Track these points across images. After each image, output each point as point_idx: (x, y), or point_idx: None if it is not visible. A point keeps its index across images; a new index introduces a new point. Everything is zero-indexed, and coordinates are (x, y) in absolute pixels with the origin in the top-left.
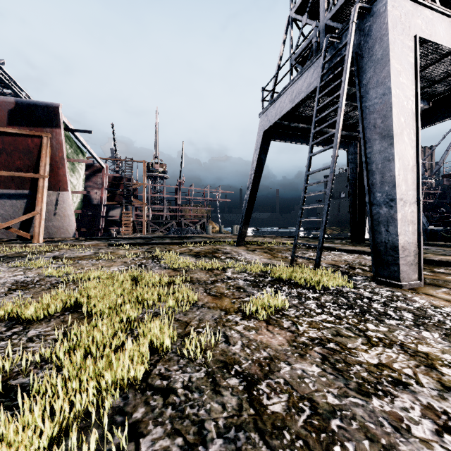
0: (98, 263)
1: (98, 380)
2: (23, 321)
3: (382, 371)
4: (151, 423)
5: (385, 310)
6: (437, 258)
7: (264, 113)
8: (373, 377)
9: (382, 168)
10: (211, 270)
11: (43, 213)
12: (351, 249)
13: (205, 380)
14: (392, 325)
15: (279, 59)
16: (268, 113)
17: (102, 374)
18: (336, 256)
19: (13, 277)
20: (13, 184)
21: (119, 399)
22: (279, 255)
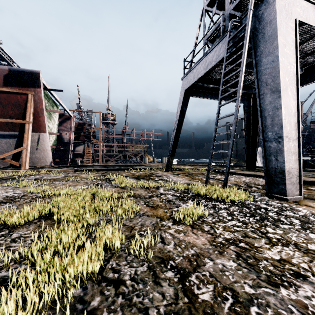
0: (67, 183)
1: (63, 274)
2: (9, 226)
3: (284, 265)
4: (106, 310)
5: (278, 217)
6: (310, 180)
7: (185, 77)
8: (278, 270)
9: (272, 114)
10: (148, 188)
11: (28, 148)
12: (247, 173)
13: (147, 273)
14: (285, 228)
15: (196, 39)
16: (188, 77)
17: (67, 269)
18: (237, 178)
19: (5, 193)
20: (7, 127)
21: (80, 289)
22: (196, 177)
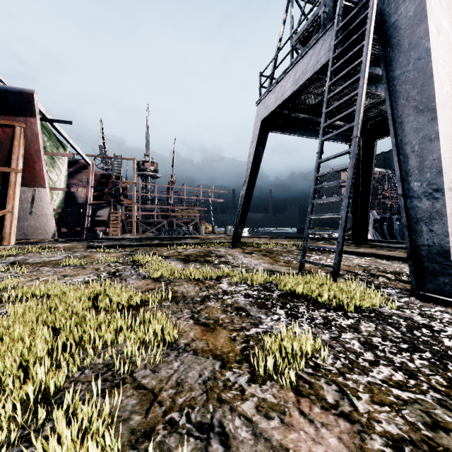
0: (62, 270)
1: None
2: None
3: None
4: None
5: None
6: None
7: (262, 100)
8: None
9: (420, 150)
10: (202, 281)
11: (15, 211)
12: (360, 251)
13: None
14: None
15: (278, 41)
16: (267, 100)
17: None
18: (345, 259)
19: None
20: None
21: None
22: (281, 259)
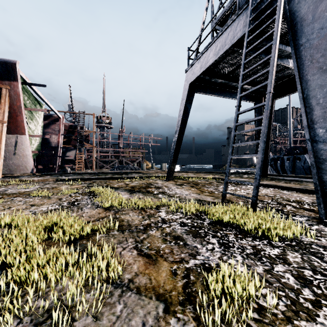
0: (32, 200)
1: None
2: None
3: None
4: None
5: None
6: None
7: (190, 68)
8: None
9: (324, 102)
10: (144, 209)
11: (1, 152)
12: (265, 183)
13: None
14: None
15: (202, 23)
16: (194, 68)
17: None
18: None
19: None
20: None
21: None
22: (205, 189)
